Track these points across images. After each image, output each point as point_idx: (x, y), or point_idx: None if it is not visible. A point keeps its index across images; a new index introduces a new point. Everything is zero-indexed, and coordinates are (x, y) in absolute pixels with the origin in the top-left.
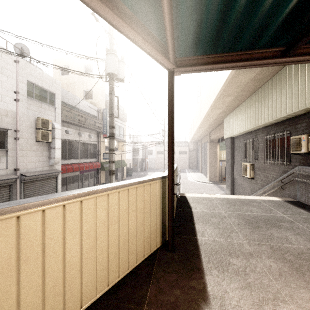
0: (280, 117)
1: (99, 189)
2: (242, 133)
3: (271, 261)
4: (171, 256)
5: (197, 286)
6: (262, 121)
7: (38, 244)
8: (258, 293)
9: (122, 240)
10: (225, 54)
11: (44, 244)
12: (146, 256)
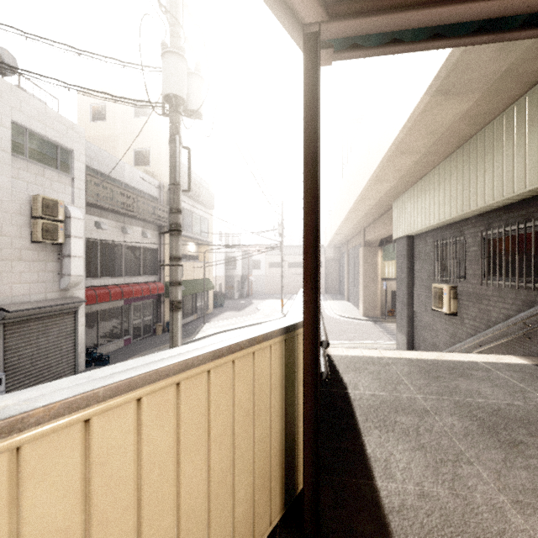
0: (522, 191)
1: (38, 407)
2: (431, 228)
3: None
4: None
5: None
6: (479, 202)
7: None
8: None
9: None
10: None
11: None
12: None
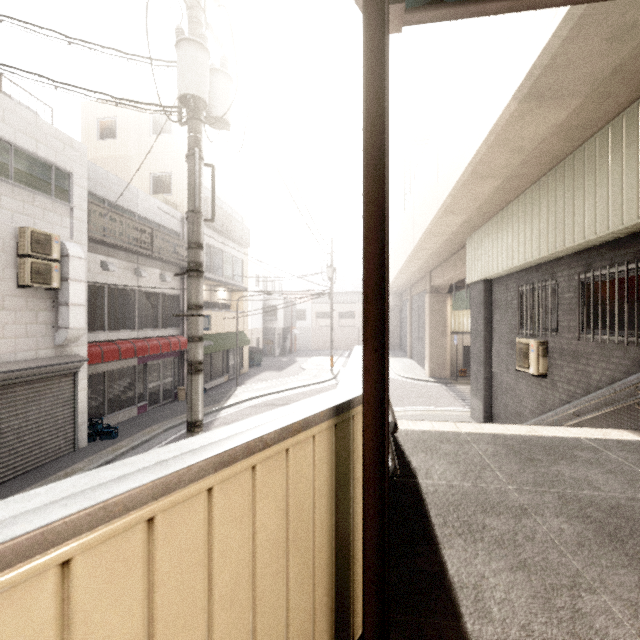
0: (634, 222)
1: None
2: (514, 270)
3: None
4: None
5: None
6: (577, 237)
7: None
8: None
9: None
10: None
11: None
12: None
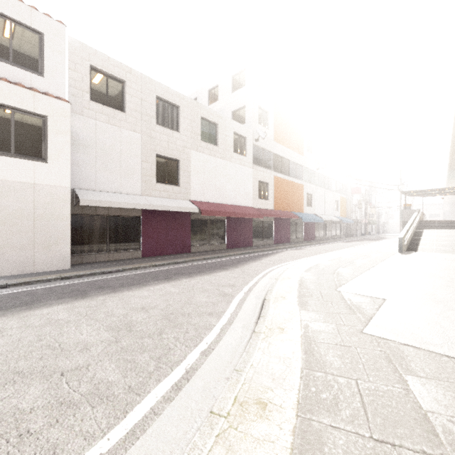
0: None
1: None
2: None
3: None
4: None
5: None
6: None
7: None
8: None
9: None
10: (431, 195)
11: None
12: None
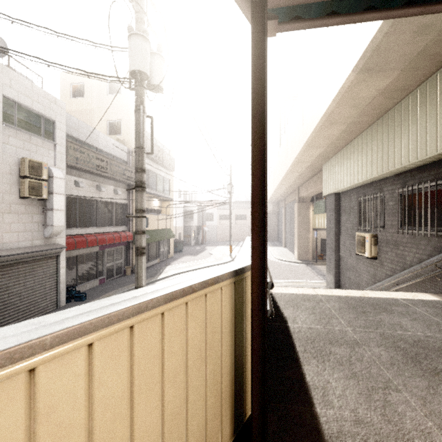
0: (434, 154)
1: None
2: (355, 186)
3: None
4: None
5: None
6: (396, 164)
7: None
8: None
9: None
10: None
11: None
12: None
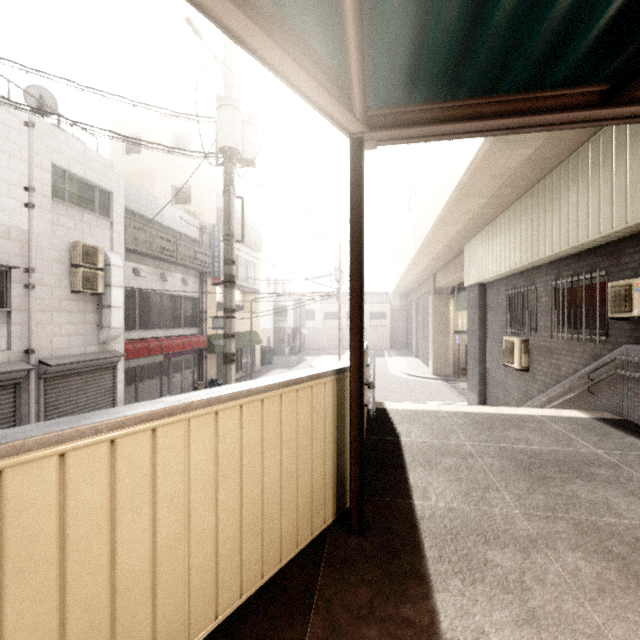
0: (585, 241)
1: (196, 400)
2: (503, 276)
3: (579, 558)
4: (358, 545)
5: (418, 618)
6: (547, 250)
7: (49, 535)
8: (555, 635)
9: (248, 514)
10: (476, 101)
11: (64, 534)
12: (302, 547)
